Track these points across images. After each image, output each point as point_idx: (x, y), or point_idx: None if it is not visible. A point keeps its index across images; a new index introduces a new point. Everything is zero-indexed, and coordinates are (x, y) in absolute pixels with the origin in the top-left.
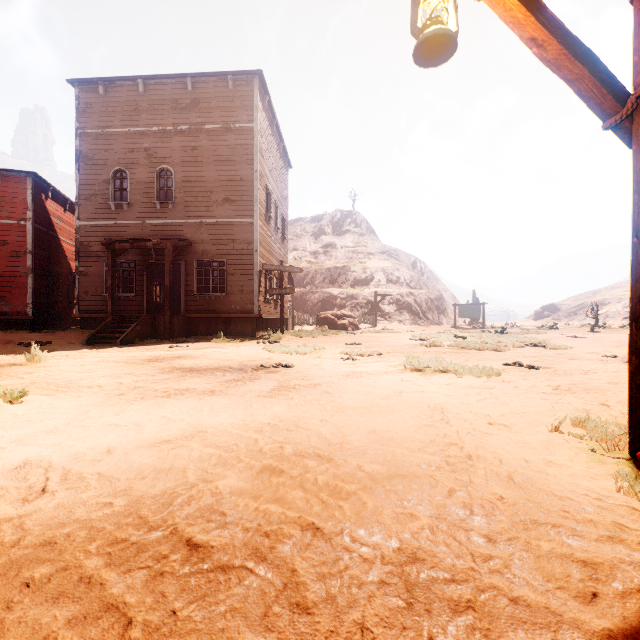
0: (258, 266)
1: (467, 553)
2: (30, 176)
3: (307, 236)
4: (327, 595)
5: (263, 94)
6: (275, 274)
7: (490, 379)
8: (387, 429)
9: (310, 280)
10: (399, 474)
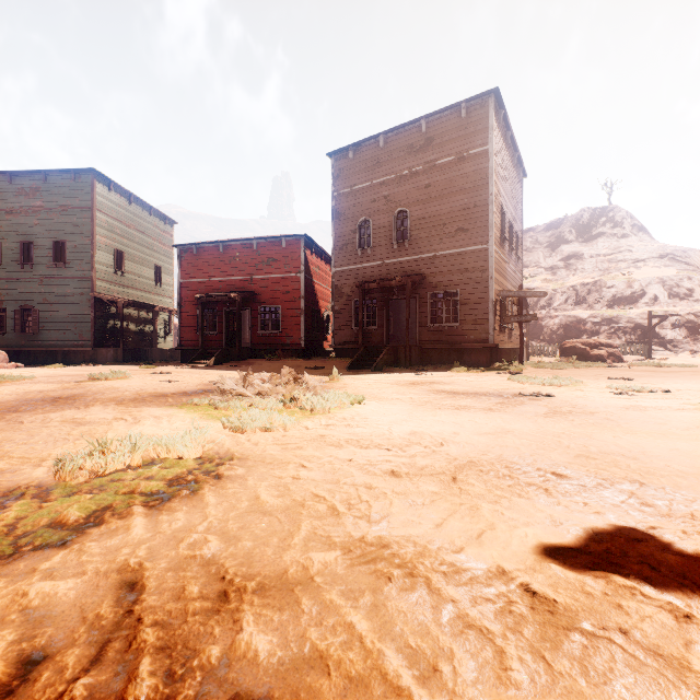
0: (493, 293)
1: None
2: (303, 238)
3: (540, 248)
4: (661, 504)
5: (498, 110)
6: (514, 301)
7: None
8: (692, 450)
9: (546, 302)
10: None
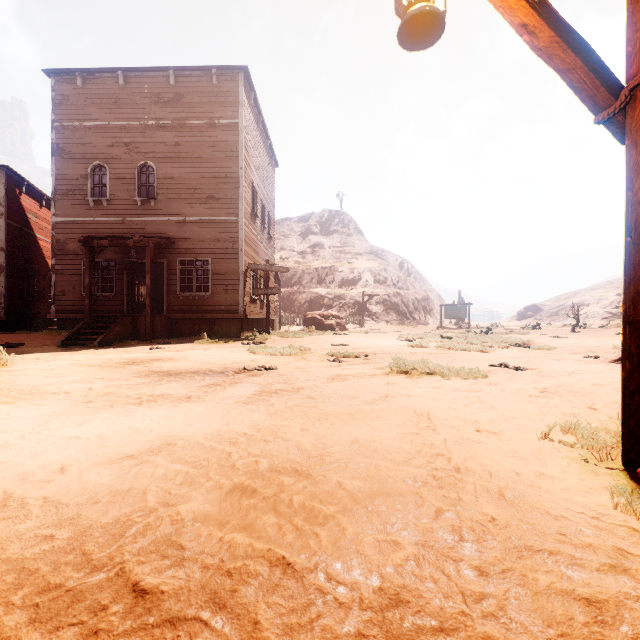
0: (243, 265)
1: (457, 591)
2: (2, 169)
3: (295, 236)
4: None
5: (249, 90)
6: (261, 274)
7: (477, 381)
8: (371, 438)
9: (297, 280)
10: (382, 492)
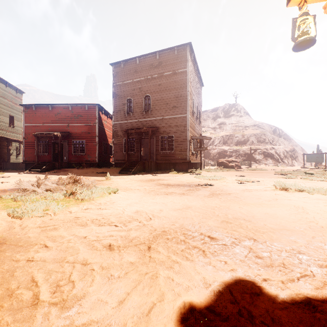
0: (189, 137)
1: (324, 255)
2: (97, 105)
3: (209, 119)
4: (266, 256)
5: (191, 53)
6: (197, 141)
7: None
8: (274, 213)
9: (212, 142)
10: (285, 229)
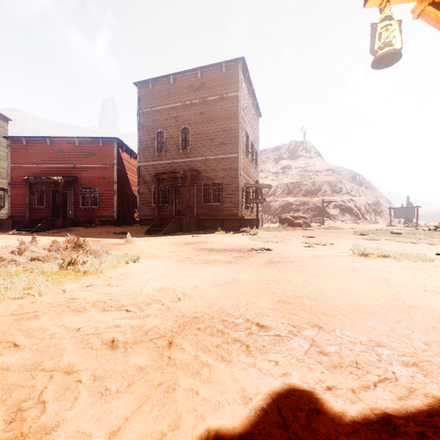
0: (241, 185)
1: (411, 347)
2: (115, 140)
3: (270, 161)
4: (334, 351)
5: (244, 72)
6: (253, 190)
7: (424, 263)
8: (348, 288)
9: (273, 192)
10: (362, 310)
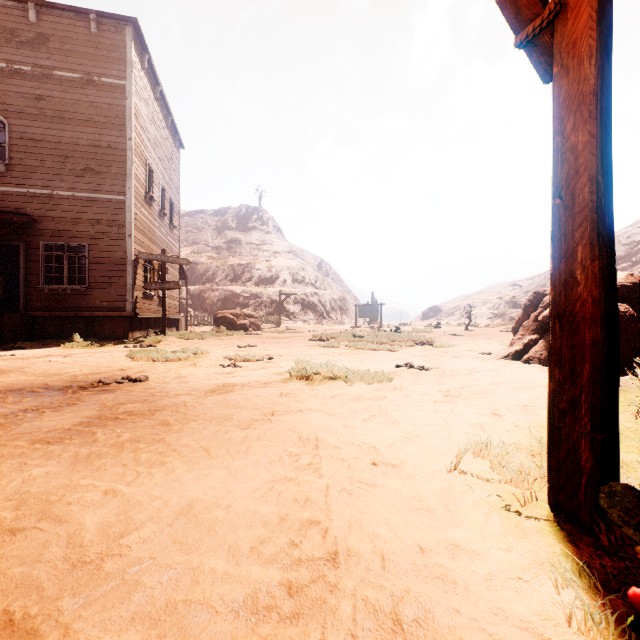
0: (133, 254)
1: None
2: None
3: (209, 230)
4: None
5: (141, 50)
6: (154, 265)
7: (382, 386)
8: (217, 499)
9: (211, 277)
10: None
